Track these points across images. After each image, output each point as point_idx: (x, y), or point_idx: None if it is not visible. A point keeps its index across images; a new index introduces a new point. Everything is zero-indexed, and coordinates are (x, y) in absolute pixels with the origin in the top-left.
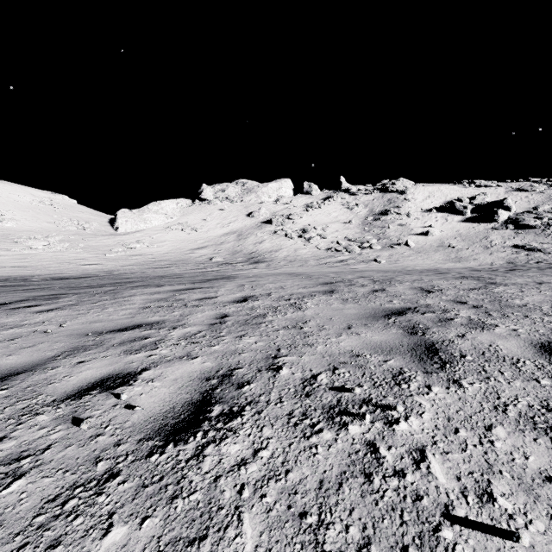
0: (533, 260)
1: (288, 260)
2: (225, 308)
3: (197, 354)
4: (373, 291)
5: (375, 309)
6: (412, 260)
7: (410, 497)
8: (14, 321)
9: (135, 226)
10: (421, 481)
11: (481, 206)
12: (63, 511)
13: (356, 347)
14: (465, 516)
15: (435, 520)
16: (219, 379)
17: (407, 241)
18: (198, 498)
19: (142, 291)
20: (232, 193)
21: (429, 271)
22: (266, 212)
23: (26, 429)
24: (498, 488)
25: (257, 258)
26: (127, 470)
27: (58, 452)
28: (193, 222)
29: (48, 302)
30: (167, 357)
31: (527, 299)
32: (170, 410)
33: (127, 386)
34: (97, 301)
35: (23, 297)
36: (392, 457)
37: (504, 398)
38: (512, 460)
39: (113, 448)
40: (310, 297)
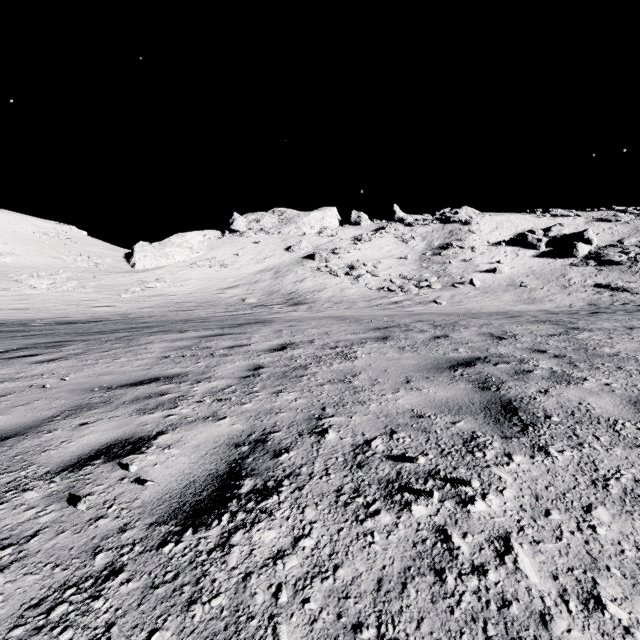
0: (618, 301)
1: (333, 301)
2: (259, 358)
3: (224, 414)
4: (434, 338)
5: (438, 359)
6: (478, 301)
7: (494, 602)
8: (7, 373)
9: (155, 262)
10: (507, 581)
11: (558, 239)
12: (48, 621)
13: (417, 405)
14: (567, 629)
15: (530, 635)
16: (251, 446)
17: (472, 280)
18: (222, 603)
19: (162, 338)
20: (268, 224)
21: (498, 314)
22: (308, 246)
23: (9, 510)
24: (608, 591)
25: (297, 299)
26: (132, 565)
27: (47, 540)
28: (223, 257)
29: (50, 350)
30: (189, 418)
31: (618, 347)
32: (190, 486)
33: (138, 455)
34: (108, 349)
35: (21, 344)
36: (469, 548)
37: (604, 469)
38: (621, 552)
39: (117, 536)
40: (359, 344)
